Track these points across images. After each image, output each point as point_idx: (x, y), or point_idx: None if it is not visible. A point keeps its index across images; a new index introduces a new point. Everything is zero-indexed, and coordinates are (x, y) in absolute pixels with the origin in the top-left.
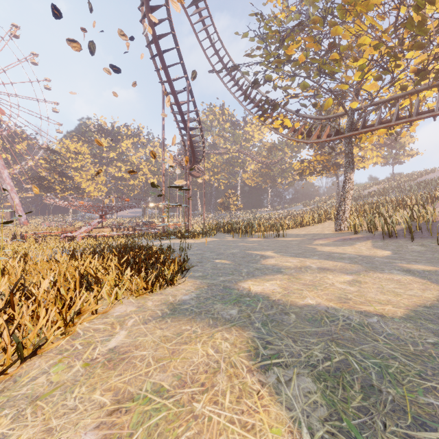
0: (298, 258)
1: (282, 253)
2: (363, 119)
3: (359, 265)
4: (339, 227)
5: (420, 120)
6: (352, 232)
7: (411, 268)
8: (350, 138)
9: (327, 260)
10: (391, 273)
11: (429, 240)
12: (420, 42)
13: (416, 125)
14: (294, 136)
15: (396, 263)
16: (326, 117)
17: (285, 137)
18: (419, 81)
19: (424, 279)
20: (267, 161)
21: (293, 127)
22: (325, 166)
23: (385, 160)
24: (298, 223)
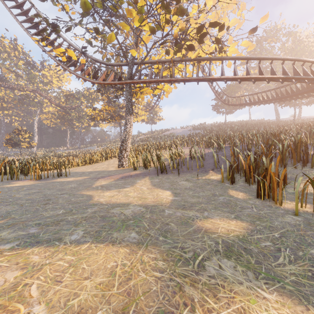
0: (30, 250)
1: (10, 229)
2: (140, 72)
3: (155, 248)
4: (122, 164)
5: (171, 90)
6: (132, 169)
7: (222, 234)
8: (130, 85)
9: (97, 245)
10: (227, 282)
11: (189, 174)
12: (182, 7)
13: (168, 93)
14: (82, 75)
15: (195, 221)
16: (111, 64)
17: (71, 72)
18: (176, 52)
19: (302, 302)
20: (64, 105)
21: (81, 66)
22: (112, 115)
23: (147, 120)
24: (88, 160)
